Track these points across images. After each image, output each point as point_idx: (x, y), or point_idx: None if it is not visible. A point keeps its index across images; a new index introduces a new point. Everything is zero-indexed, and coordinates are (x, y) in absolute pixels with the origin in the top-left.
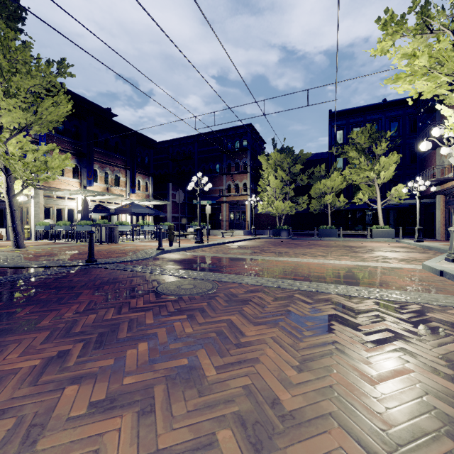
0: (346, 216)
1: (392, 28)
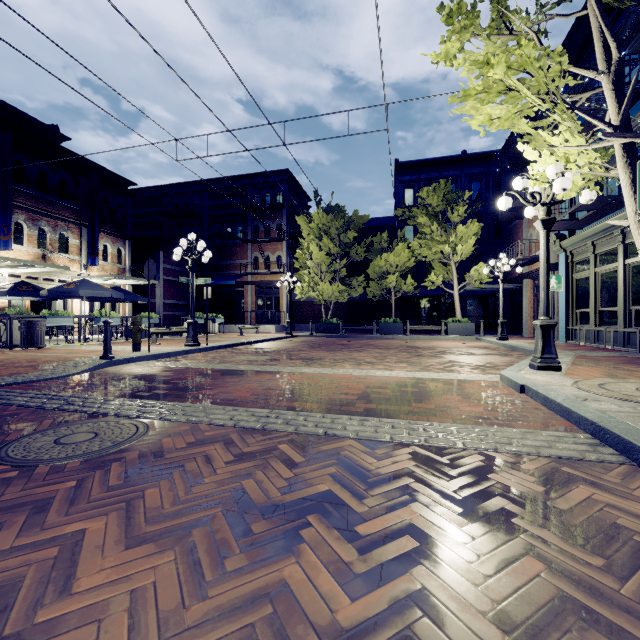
0: (417, 306)
1: (460, 22)
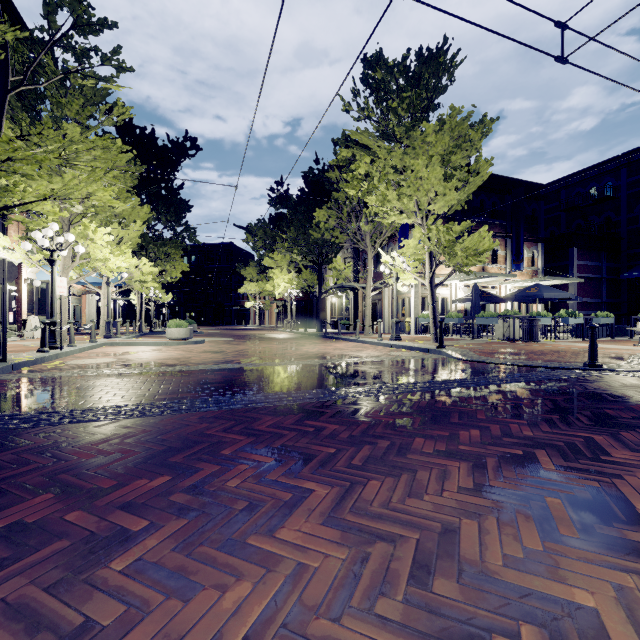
0: None
1: None
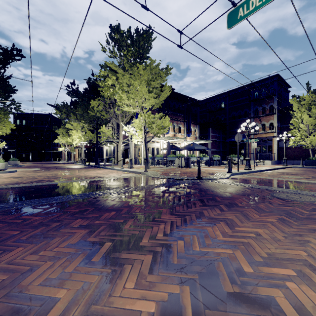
0: None
1: None
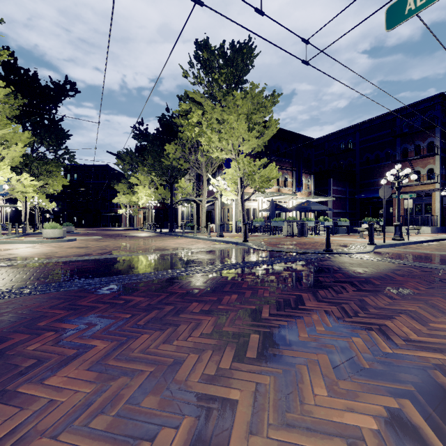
0: None
1: None
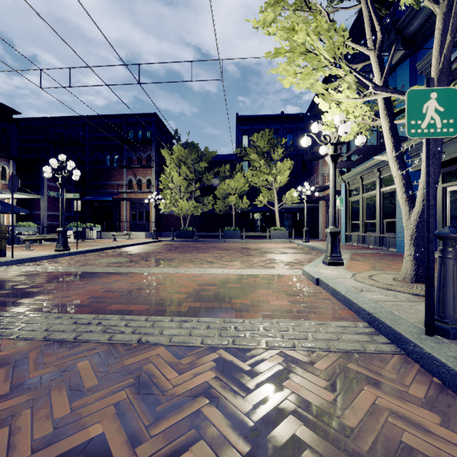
0: (251, 218)
1: None
